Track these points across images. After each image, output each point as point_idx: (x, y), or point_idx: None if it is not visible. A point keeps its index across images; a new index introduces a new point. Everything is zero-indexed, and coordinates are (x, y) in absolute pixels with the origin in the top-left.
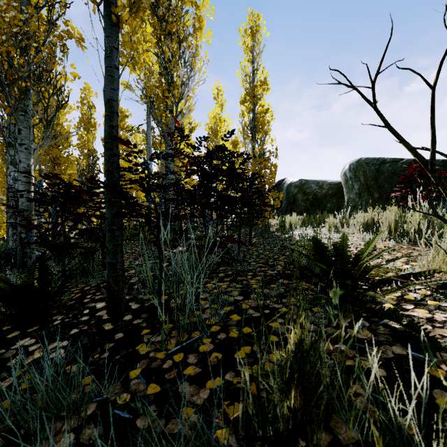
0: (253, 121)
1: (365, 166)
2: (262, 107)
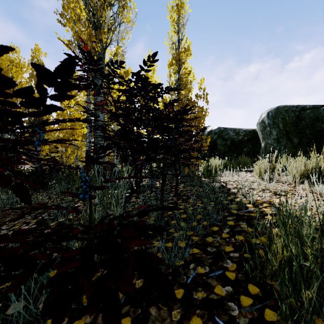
0: (179, 80)
1: (284, 113)
2: (186, 69)
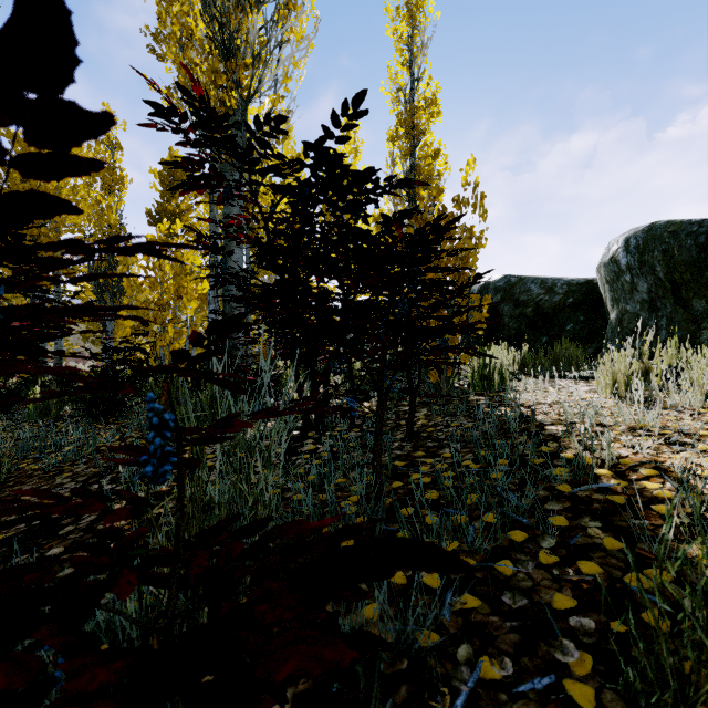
0: (412, 172)
1: (669, 239)
2: (429, 146)
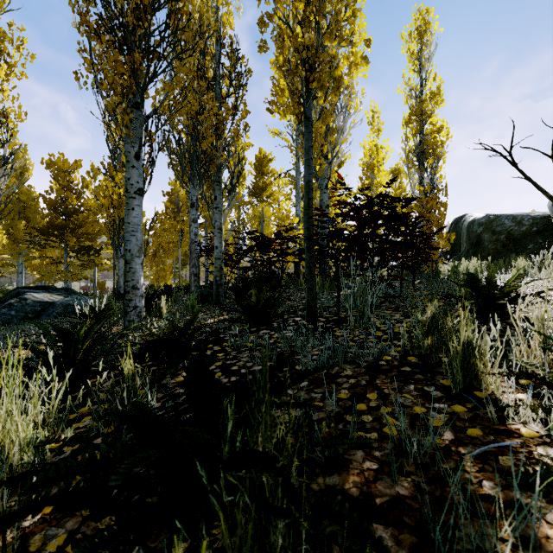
0: (421, 144)
1: None
2: (434, 125)
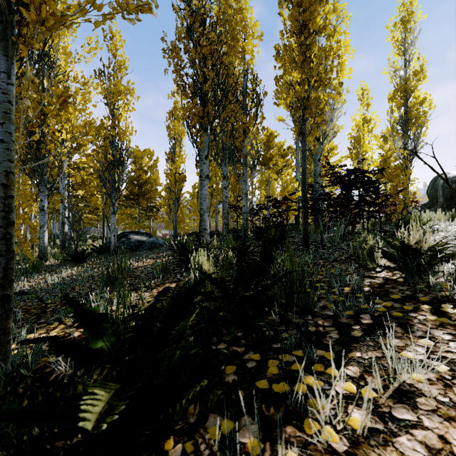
0: (405, 115)
1: None
2: (417, 98)
